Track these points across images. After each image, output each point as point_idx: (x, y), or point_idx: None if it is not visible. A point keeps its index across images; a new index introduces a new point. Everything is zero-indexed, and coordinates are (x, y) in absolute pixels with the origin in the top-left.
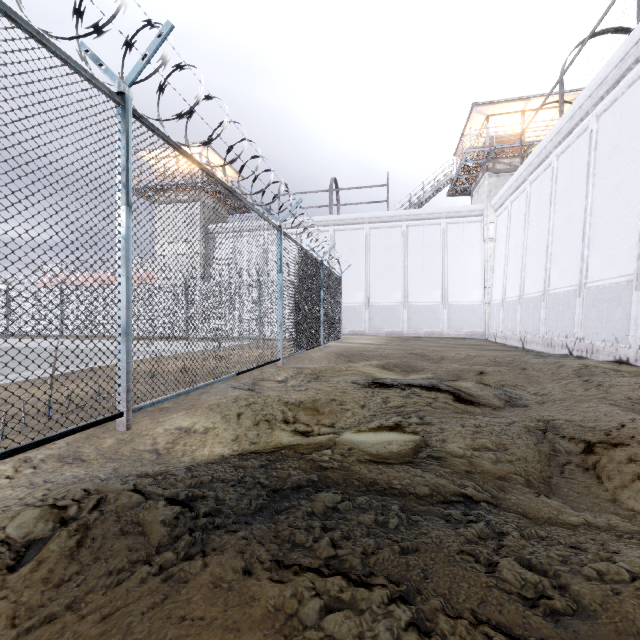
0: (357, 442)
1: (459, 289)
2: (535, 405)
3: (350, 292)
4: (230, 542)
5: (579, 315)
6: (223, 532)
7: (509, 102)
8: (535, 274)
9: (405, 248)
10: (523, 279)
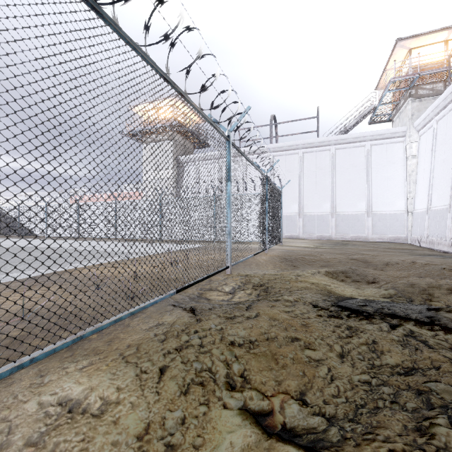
0: None
1: (382, 200)
2: None
3: (286, 204)
4: None
5: None
6: None
7: (433, 33)
8: None
9: (333, 167)
10: None
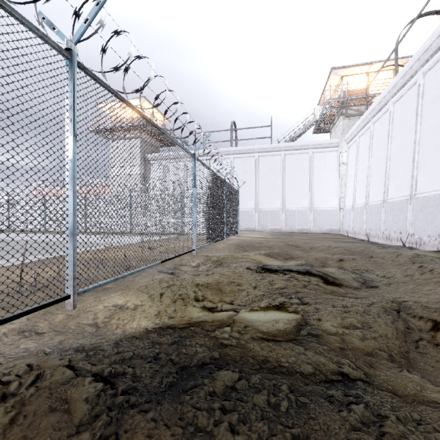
0: (251, 320)
1: (321, 199)
2: (384, 286)
3: (245, 201)
4: (140, 425)
5: (410, 217)
6: (136, 412)
7: (357, 66)
8: (377, 188)
9: (283, 170)
10: (368, 191)
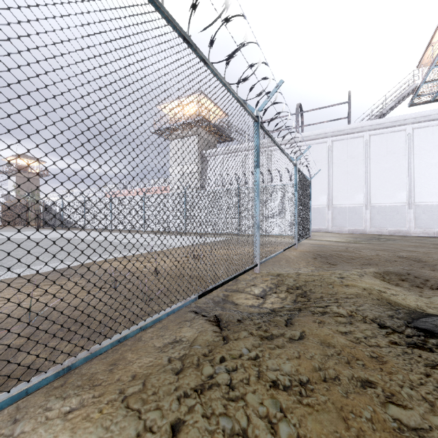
0: None
1: (428, 190)
2: None
3: (314, 196)
4: None
5: None
6: None
7: None
8: None
9: (367, 155)
10: None
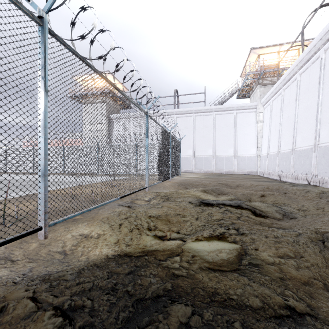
0: (197, 250)
1: (243, 148)
2: (301, 217)
3: (184, 150)
4: None
5: (314, 162)
6: None
7: (271, 47)
8: (287, 139)
9: (214, 126)
10: (280, 142)
